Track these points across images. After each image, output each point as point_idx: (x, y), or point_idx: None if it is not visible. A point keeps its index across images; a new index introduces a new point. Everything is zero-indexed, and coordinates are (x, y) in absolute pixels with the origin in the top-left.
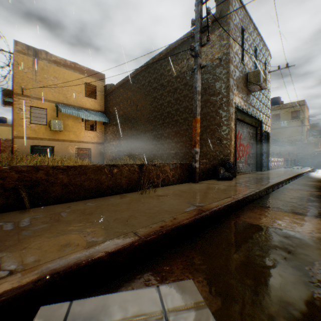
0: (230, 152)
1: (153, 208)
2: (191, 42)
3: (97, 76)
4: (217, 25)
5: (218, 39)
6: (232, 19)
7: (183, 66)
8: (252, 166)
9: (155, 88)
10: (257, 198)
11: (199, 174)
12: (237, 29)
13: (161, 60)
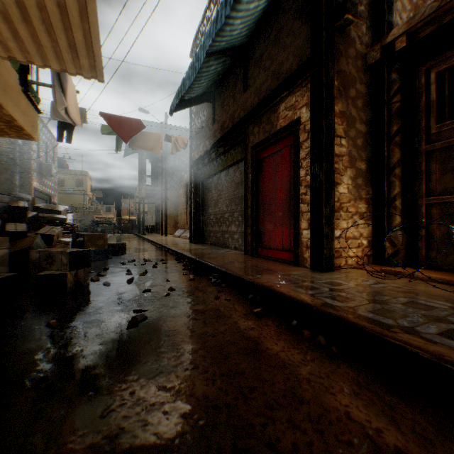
0: None
1: None
2: None
3: None
4: None
5: None
6: None
7: None
8: None
9: None
10: None
11: None
12: None
13: None
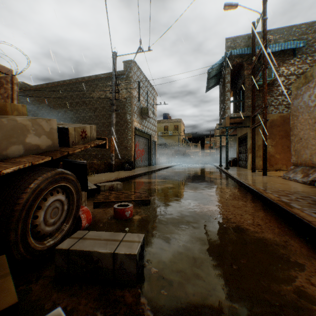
0: (132, 155)
1: (100, 179)
2: (107, 80)
3: (3, 70)
4: (124, 78)
5: (125, 86)
6: (133, 77)
7: (102, 94)
8: (145, 162)
9: (77, 102)
10: (140, 176)
11: (114, 167)
12: (136, 82)
13: (83, 83)
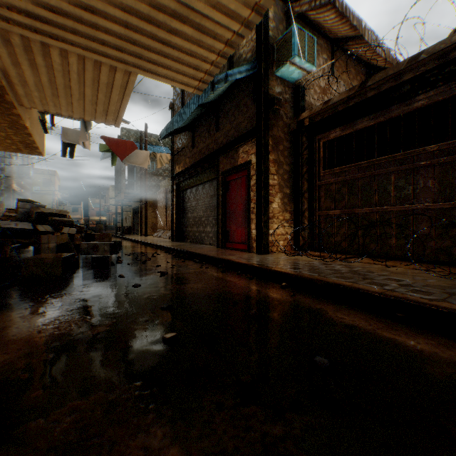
0: None
1: None
2: None
3: None
4: None
5: None
6: None
7: None
8: None
9: None
10: None
11: None
12: None
13: None
